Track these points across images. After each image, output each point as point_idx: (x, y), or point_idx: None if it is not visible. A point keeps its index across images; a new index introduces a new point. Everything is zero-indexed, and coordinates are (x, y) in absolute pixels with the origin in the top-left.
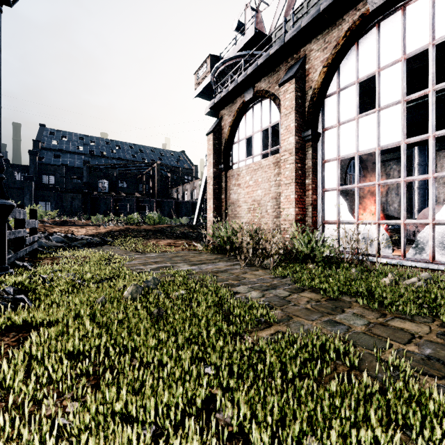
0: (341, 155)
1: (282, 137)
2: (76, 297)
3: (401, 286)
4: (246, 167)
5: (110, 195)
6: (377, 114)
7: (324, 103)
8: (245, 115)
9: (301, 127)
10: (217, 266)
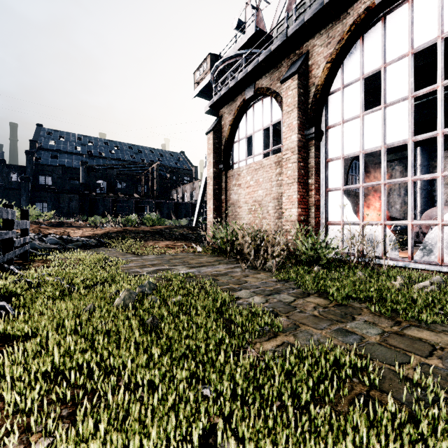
0: (345, 154)
1: (284, 135)
2: (63, 304)
3: (414, 291)
4: (247, 166)
5: (109, 196)
6: (382, 111)
7: (327, 100)
8: (246, 113)
9: (304, 125)
10: (217, 269)
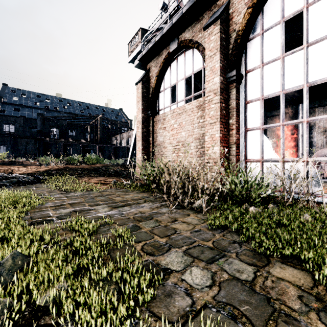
0: (265, 95)
1: (207, 78)
2: None
3: None
4: (171, 112)
5: (60, 141)
6: (305, 50)
7: (246, 46)
8: (170, 65)
9: (225, 68)
10: (142, 209)
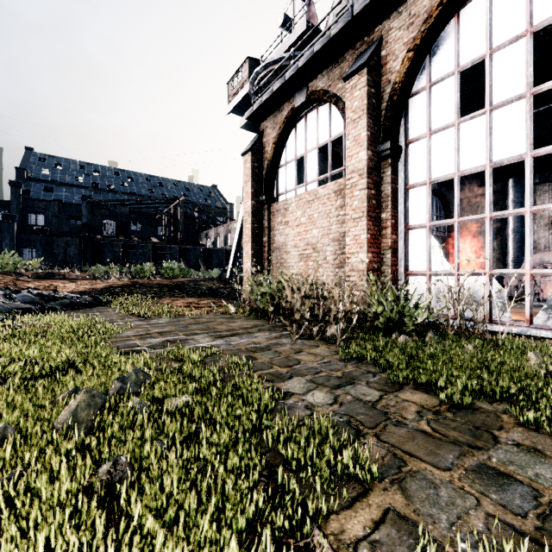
0: (433, 177)
1: (349, 152)
2: None
3: None
4: (296, 198)
5: (118, 240)
6: (487, 116)
7: (407, 104)
8: (295, 127)
9: (375, 138)
10: (256, 339)
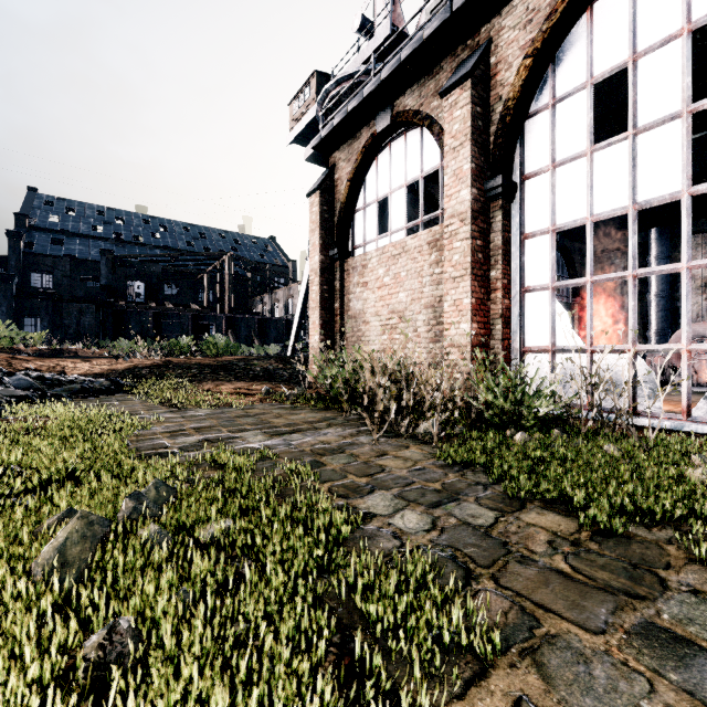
0: (558, 223)
1: (447, 191)
2: None
3: None
4: (378, 251)
5: (148, 307)
6: (630, 142)
7: (524, 128)
8: (377, 159)
9: (482, 172)
10: (325, 438)
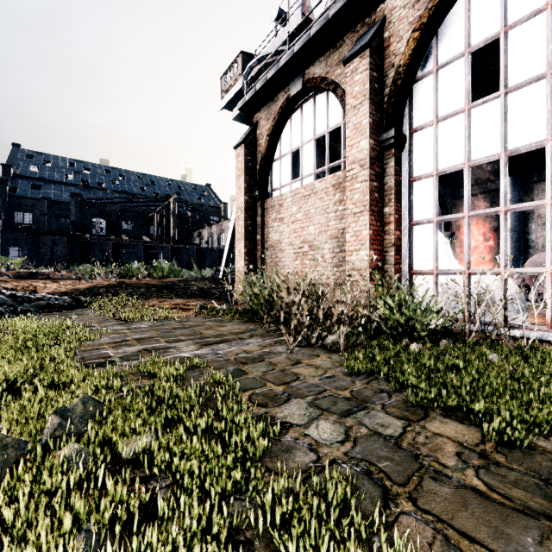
0: (441, 168)
1: (349, 141)
2: None
3: None
4: (292, 193)
5: (108, 239)
6: (502, 99)
7: (412, 90)
8: (291, 118)
9: (378, 126)
10: (247, 347)
